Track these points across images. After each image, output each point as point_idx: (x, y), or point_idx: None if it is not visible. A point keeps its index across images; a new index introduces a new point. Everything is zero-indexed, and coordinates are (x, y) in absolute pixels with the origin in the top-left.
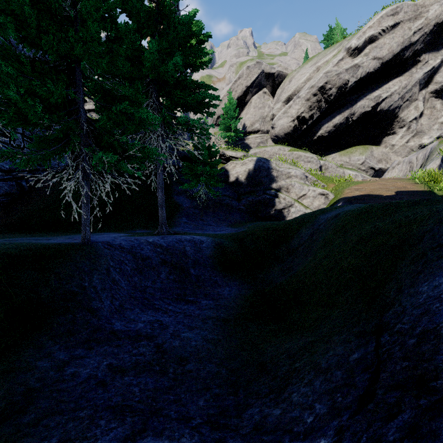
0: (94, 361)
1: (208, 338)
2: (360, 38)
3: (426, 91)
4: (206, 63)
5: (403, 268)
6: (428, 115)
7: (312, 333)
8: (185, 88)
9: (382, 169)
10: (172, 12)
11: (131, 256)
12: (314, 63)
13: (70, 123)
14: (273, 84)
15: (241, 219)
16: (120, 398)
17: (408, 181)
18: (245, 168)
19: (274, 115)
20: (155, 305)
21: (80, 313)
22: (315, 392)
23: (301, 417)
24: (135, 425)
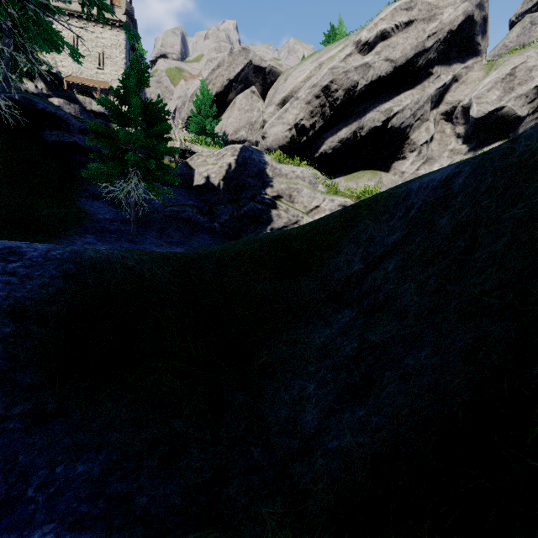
0: None
1: None
2: (372, 30)
3: (437, 111)
4: None
5: None
6: (438, 141)
7: None
8: None
9: None
10: None
11: None
12: (316, 59)
13: None
14: (264, 82)
15: (213, 243)
16: None
17: None
18: (221, 162)
19: (265, 121)
20: None
21: None
22: None
23: None
24: None
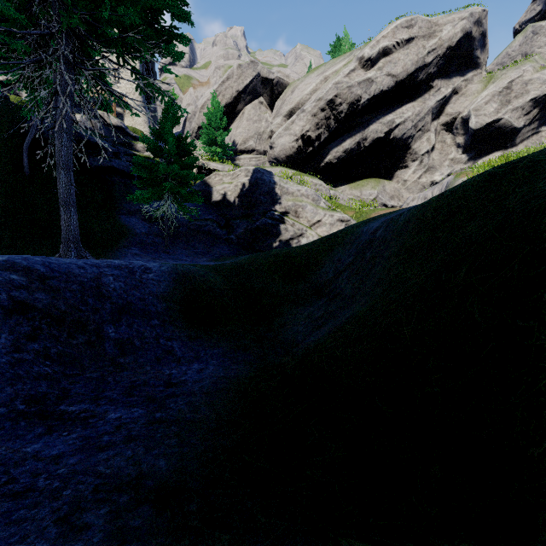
0: None
1: None
2: (374, 47)
3: (438, 122)
4: None
5: None
6: (439, 150)
7: None
8: None
9: (394, 207)
10: None
11: None
12: (321, 72)
13: None
14: (272, 93)
15: (231, 252)
16: None
17: None
18: (236, 182)
19: (273, 131)
20: None
21: None
22: None
23: None
24: None
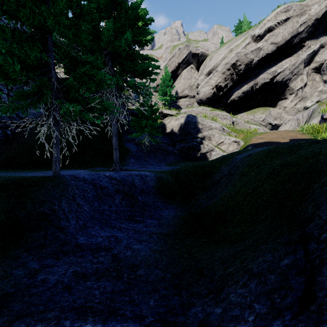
0: (61, 269)
1: (153, 249)
2: (262, 28)
3: (309, 67)
4: (150, 41)
5: (316, 189)
6: (310, 86)
7: (239, 244)
8: (134, 60)
9: (277, 124)
10: (123, 1)
11: (92, 186)
12: (228, 46)
13: (44, 80)
14: (198, 61)
15: (175, 160)
16: (83, 300)
17: (297, 132)
18: (178, 122)
19: (199, 84)
20: (111, 224)
21: (51, 230)
22: (251, 293)
23: (242, 316)
24: (96, 324)
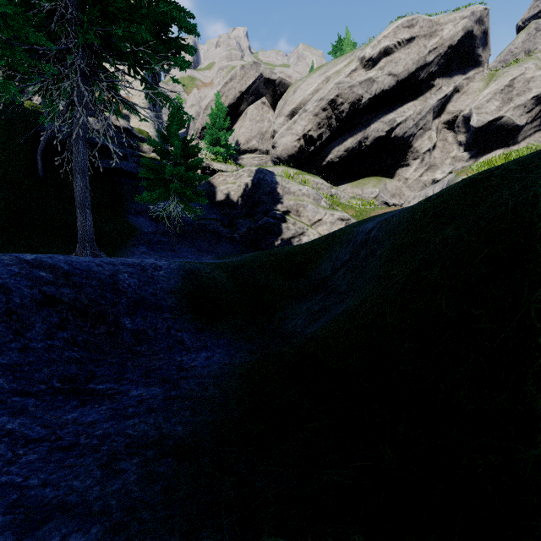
0: None
1: None
2: (375, 47)
3: (439, 120)
4: None
5: None
6: (440, 148)
7: None
8: (133, 0)
9: (396, 205)
10: None
11: None
12: (323, 72)
13: None
14: (274, 93)
15: (234, 251)
16: None
17: None
18: (239, 182)
19: (275, 131)
20: None
21: None
22: None
23: None
24: None
